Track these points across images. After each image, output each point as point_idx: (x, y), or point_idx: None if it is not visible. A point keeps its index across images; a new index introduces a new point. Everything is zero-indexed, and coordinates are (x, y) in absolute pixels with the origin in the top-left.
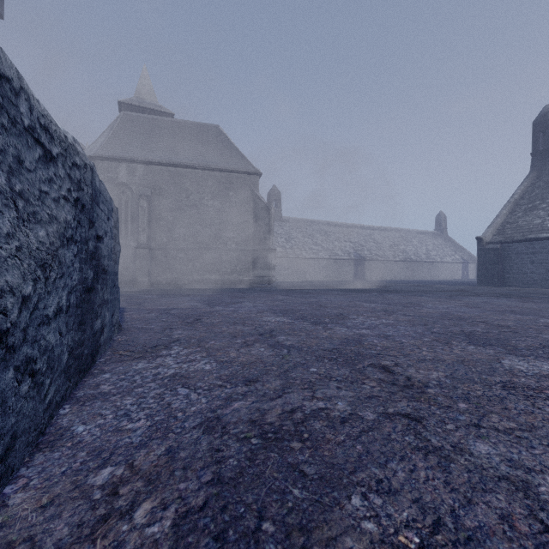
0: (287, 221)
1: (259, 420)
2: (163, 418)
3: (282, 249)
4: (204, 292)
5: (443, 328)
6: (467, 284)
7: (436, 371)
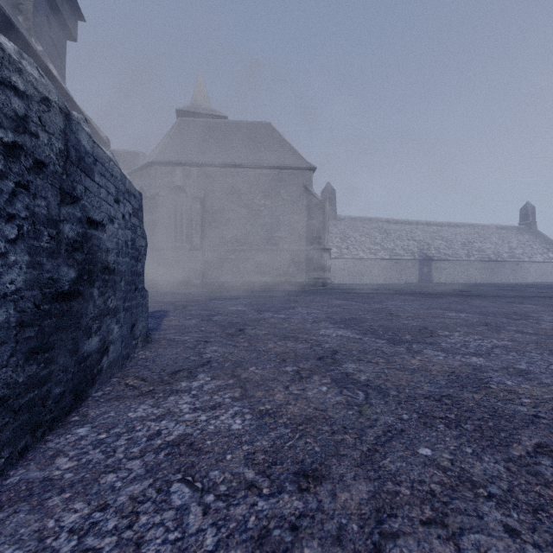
0: (342, 220)
1: None
2: None
3: (337, 249)
4: (254, 295)
5: None
6: None
7: None
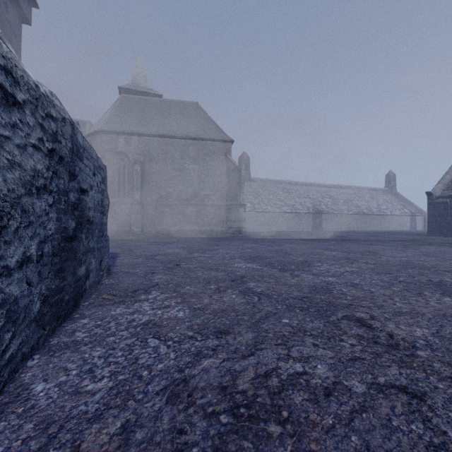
0: (255, 181)
1: (230, 387)
2: (127, 377)
3: (251, 204)
4: (185, 241)
5: (409, 277)
6: (416, 234)
7: (418, 326)
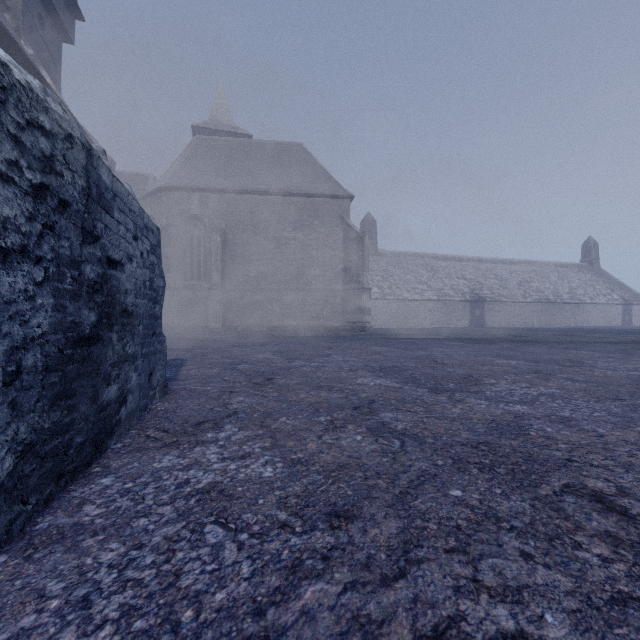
0: (384, 255)
1: None
2: (150, 625)
3: (378, 289)
4: (284, 341)
5: None
6: (636, 333)
7: None
